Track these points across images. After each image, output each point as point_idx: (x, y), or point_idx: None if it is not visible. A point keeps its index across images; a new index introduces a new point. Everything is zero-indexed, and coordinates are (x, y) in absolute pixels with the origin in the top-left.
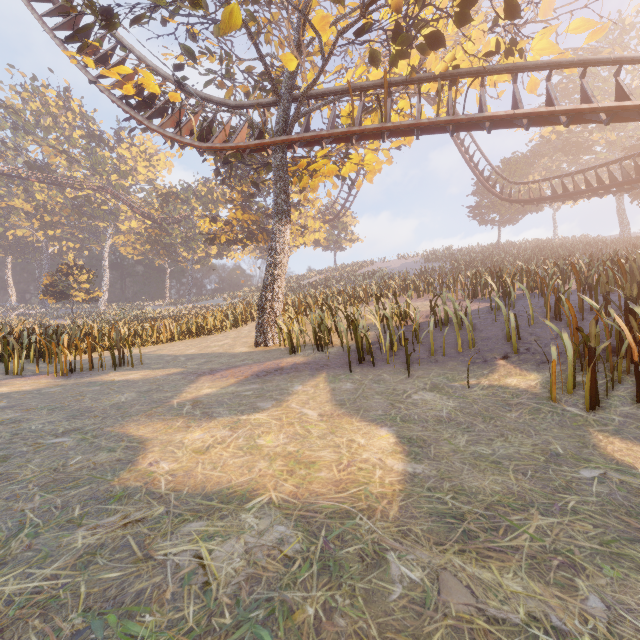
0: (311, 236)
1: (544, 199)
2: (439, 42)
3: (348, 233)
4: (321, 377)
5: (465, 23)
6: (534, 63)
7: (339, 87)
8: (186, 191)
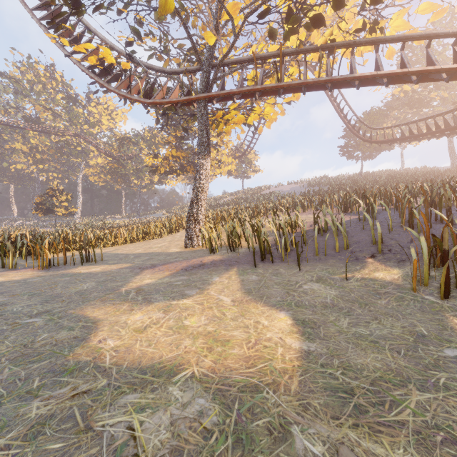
0: (225, 168)
1: (395, 140)
2: (321, 22)
3: (252, 166)
4: (233, 271)
5: (340, 7)
6: (392, 37)
7: (246, 57)
8: (136, 136)
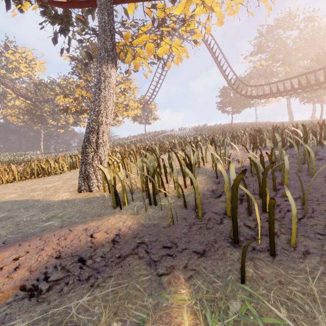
0: (132, 112)
1: (266, 95)
2: None
3: (152, 114)
4: (183, 310)
5: None
6: None
7: None
8: (52, 83)
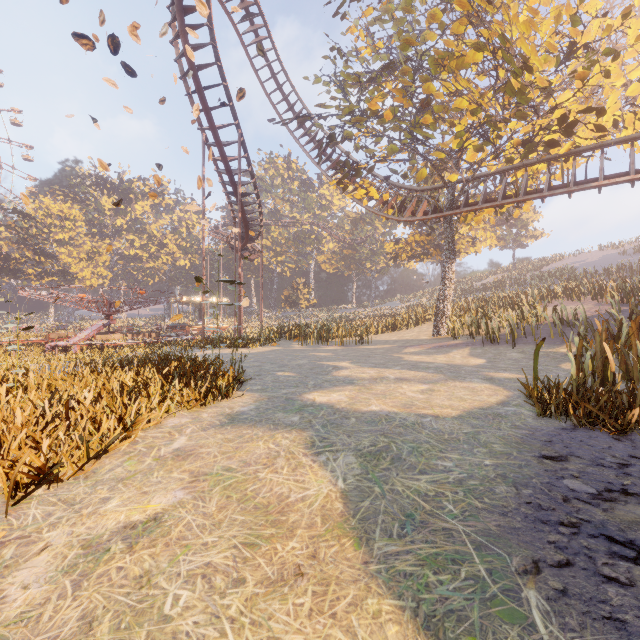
0: (482, 244)
1: None
2: (555, 144)
3: (528, 230)
4: (467, 348)
5: (570, 135)
6: None
7: (488, 172)
8: (370, 215)
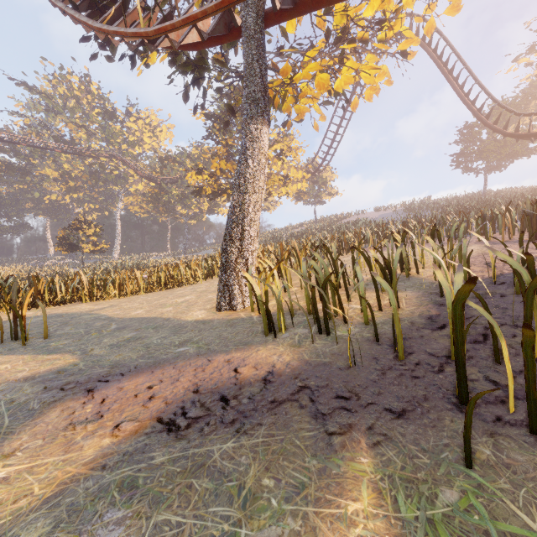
0: (293, 187)
1: None
2: None
3: (328, 187)
4: (362, 484)
5: None
6: None
7: None
8: (181, 154)
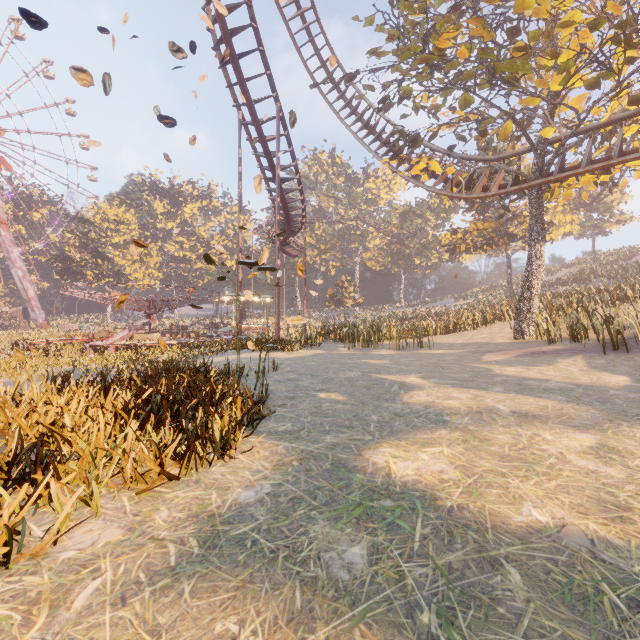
0: (559, 230)
1: None
2: None
3: (614, 214)
4: (578, 357)
5: None
6: None
7: (595, 124)
8: (421, 207)
